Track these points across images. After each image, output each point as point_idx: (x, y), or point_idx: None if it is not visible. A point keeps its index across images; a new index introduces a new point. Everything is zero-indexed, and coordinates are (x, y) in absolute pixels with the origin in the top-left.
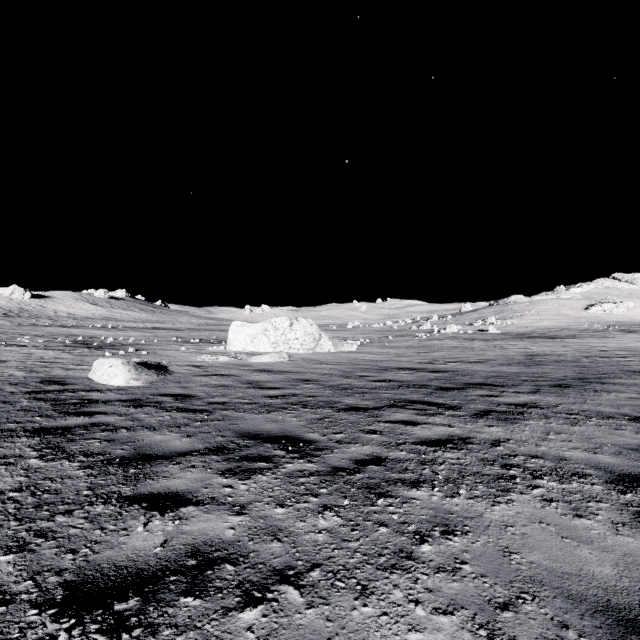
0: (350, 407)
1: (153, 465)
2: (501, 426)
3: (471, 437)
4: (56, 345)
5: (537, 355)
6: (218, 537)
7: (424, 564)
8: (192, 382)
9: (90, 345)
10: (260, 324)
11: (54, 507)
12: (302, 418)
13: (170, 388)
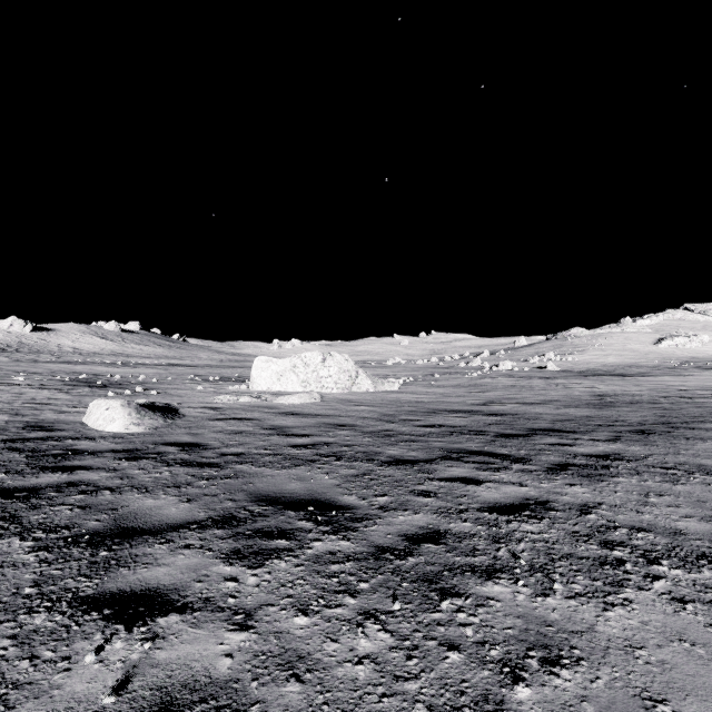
0: (395, 459)
1: (133, 545)
2: (585, 485)
3: (551, 501)
4: (54, 384)
5: (607, 395)
6: (206, 673)
7: None
8: (205, 428)
9: (93, 384)
10: (288, 359)
11: None
12: (335, 474)
13: (177, 435)
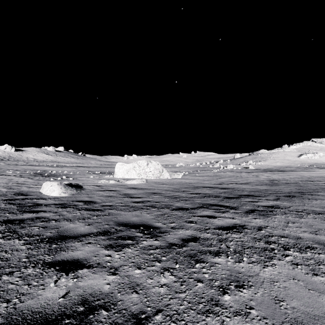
0: (178, 208)
1: (66, 242)
2: (261, 218)
3: (246, 225)
4: (26, 175)
5: (275, 180)
6: (99, 290)
7: (227, 309)
8: (94, 194)
9: (43, 175)
10: (131, 164)
11: (3, 270)
12: (152, 214)
13: (82, 197)
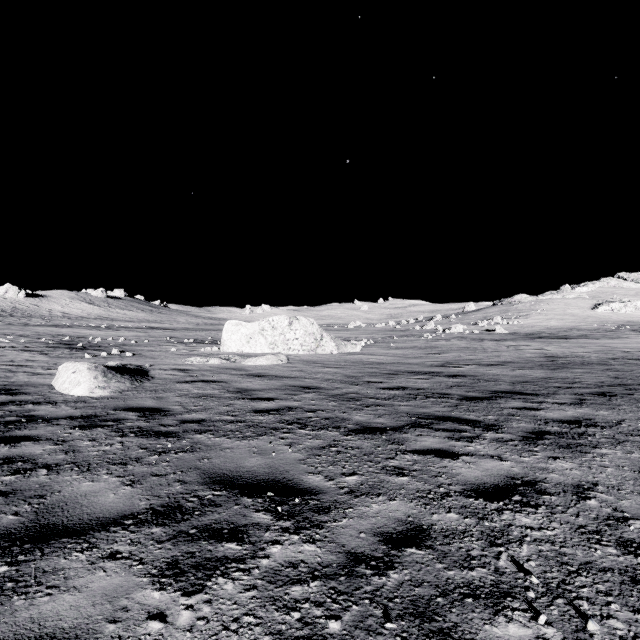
0: (362, 427)
1: (45, 553)
2: (570, 458)
3: (539, 480)
4: (37, 346)
5: (558, 357)
6: None
7: None
8: (170, 391)
9: (74, 346)
10: (257, 323)
11: None
12: (300, 446)
13: (141, 399)
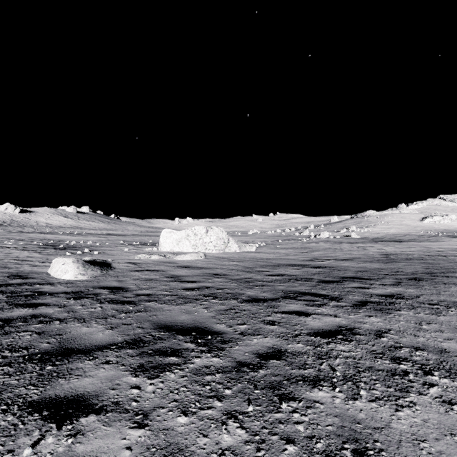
0: (252, 298)
1: (70, 361)
2: (379, 316)
3: (356, 328)
4: (32, 247)
5: (391, 254)
6: None
7: None
8: (127, 276)
9: (57, 247)
10: (183, 231)
11: None
12: (212, 309)
13: (109, 281)
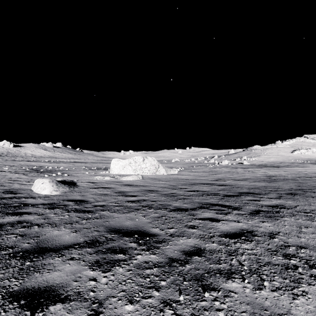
0: (177, 208)
1: (44, 258)
2: (270, 222)
3: (254, 230)
4: (21, 171)
5: (272, 176)
6: None
7: None
8: (88, 192)
9: (39, 171)
10: (127, 160)
11: None
12: (148, 216)
13: (74, 196)
